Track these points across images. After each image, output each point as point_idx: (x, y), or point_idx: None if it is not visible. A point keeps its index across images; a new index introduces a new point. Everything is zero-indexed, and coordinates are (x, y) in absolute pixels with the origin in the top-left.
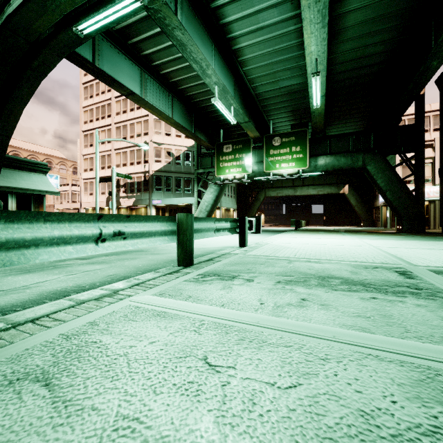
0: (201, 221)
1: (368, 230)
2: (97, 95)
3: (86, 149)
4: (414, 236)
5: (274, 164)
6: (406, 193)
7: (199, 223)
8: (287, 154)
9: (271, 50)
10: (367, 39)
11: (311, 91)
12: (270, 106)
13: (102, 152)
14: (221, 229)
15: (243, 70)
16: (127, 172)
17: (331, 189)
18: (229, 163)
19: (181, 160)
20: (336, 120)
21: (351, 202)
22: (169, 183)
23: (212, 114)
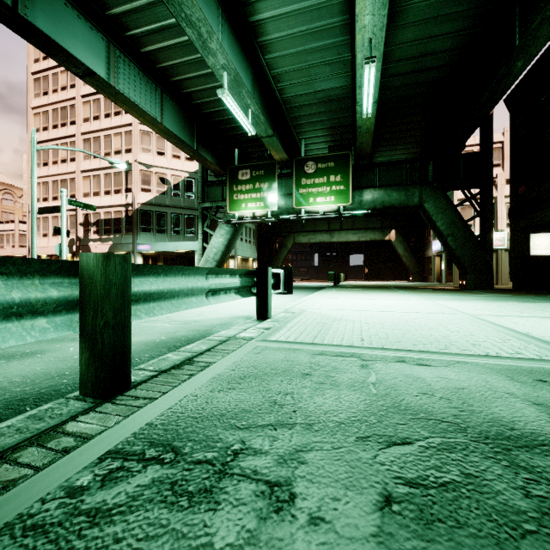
0: (170, 273)
1: (423, 285)
2: (55, 92)
3: (38, 170)
4: (492, 294)
5: (307, 198)
6: (471, 239)
7: (166, 279)
8: (324, 184)
9: (305, 30)
10: (433, 26)
11: (359, 94)
12: (301, 119)
13: (61, 175)
14: (221, 289)
15: (266, 58)
16: (100, 204)
17: (374, 234)
18: (246, 195)
19: (179, 190)
20: (384, 145)
21: (398, 251)
22: (163, 222)
23: (222, 125)
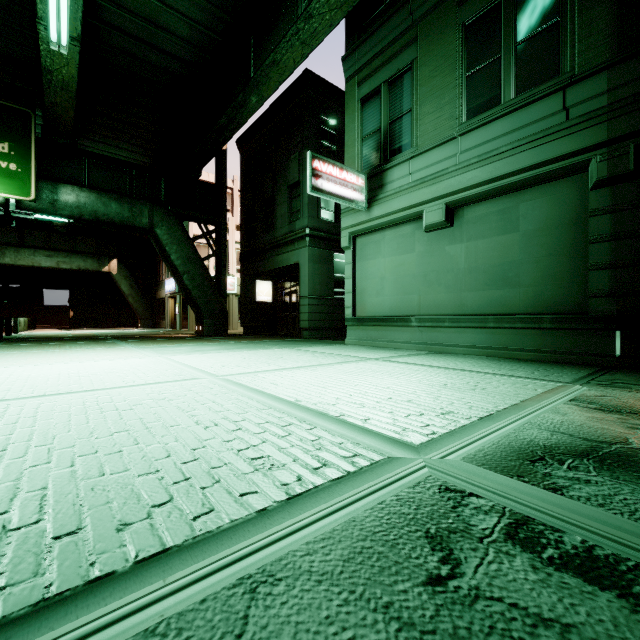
0: None
1: (155, 333)
2: None
3: None
4: (230, 341)
5: None
6: (208, 280)
7: None
8: None
9: None
10: None
11: (42, 1)
12: None
13: None
14: None
15: None
16: None
17: (86, 262)
18: None
19: None
20: (100, 133)
21: (122, 288)
22: None
23: None
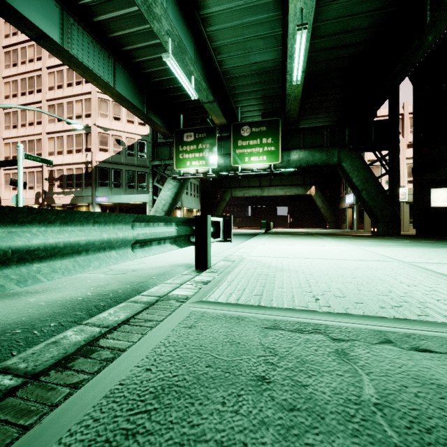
0: (74, 221)
1: (340, 232)
2: (23, 64)
3: (8, 131)
4: (404, 240)
5: (243, 157)
6: (382, 193)
7: (66, 229)
8: (257, 146)
9: (242, 4)
10: (355, 5)
11: (289, 63)
12: (238, 89)
13: (29, 136)
14: (152, 240)
15: (207, 31)
16: (63, 161)
17: (298, 190)
18: (190, 154)
19: (133, 150)
20: (308, 114)
21: (317, 204)
22: (119, 178)
23: (169, 93)
